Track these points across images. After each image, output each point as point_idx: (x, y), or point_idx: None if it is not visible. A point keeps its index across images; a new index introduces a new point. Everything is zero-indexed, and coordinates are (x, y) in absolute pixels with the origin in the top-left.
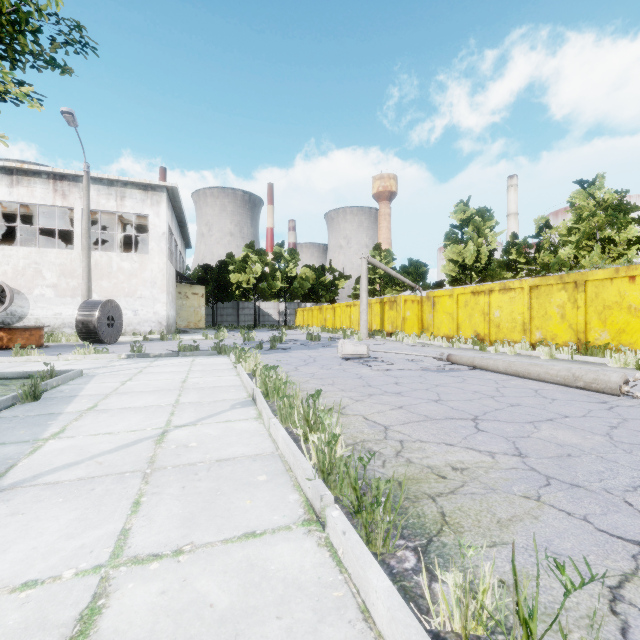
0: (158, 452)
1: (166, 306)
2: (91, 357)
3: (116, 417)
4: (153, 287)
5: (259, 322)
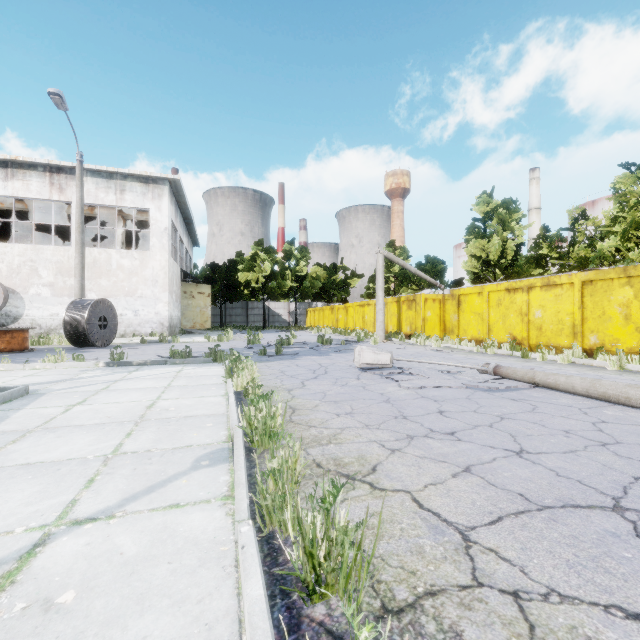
0: None
1: (168, 306)
2: (63, 365)
3: None
4: (154, 286)
5: (269, 322)
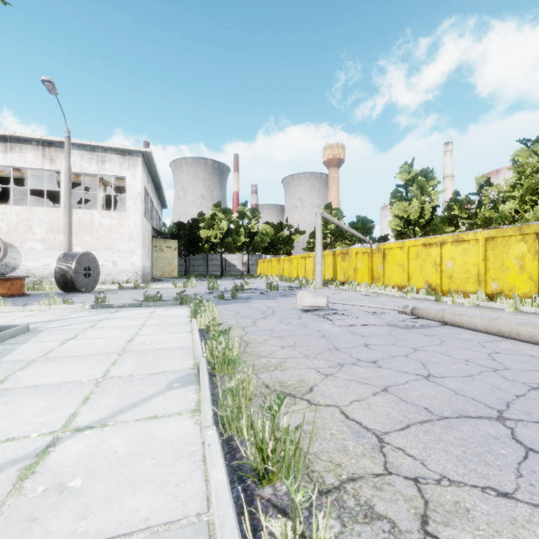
0: (4, 509)
1: (141, 258)
2: (56, 308)
3: (9, 406)
4: (130, 241)
5: (225, 272)
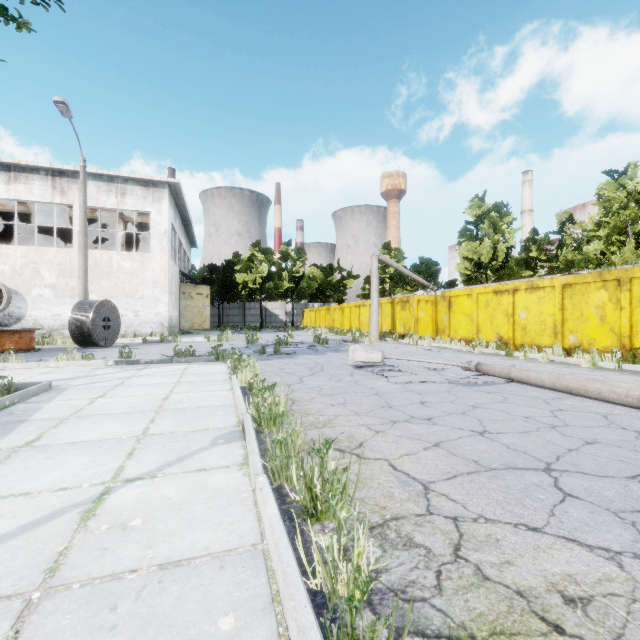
0: (75, 541)
1: (168, 307)
2: (75, 364)
3: (53, 460)
4: (155, 287)
5: (266, 323)
